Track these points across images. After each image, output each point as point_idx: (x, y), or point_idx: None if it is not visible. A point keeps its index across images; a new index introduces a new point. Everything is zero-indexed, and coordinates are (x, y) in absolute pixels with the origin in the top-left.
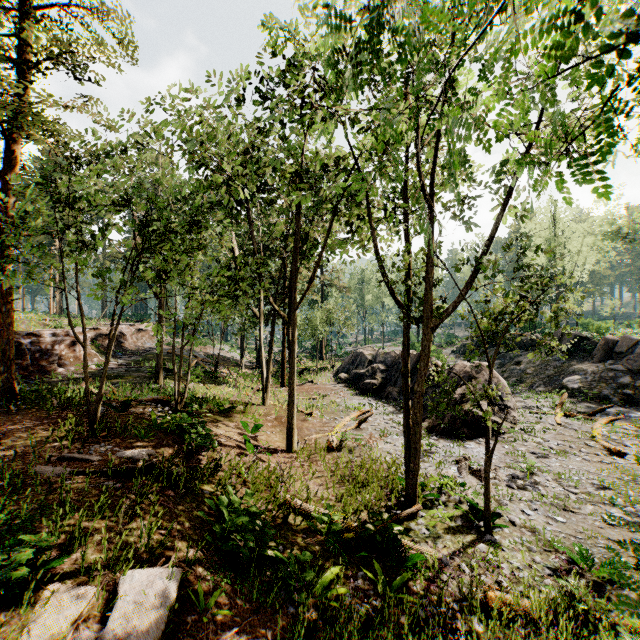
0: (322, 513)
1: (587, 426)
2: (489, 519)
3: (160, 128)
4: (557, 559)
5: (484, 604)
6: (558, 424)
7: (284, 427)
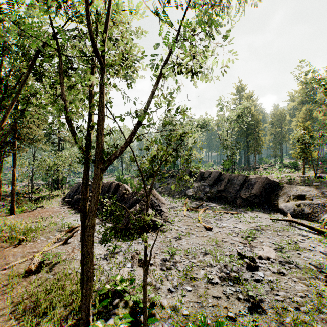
0: None
1: (196, 214)
2: (146, 317)
3: None
4: None
5: None
6: (185, 216)
7: None
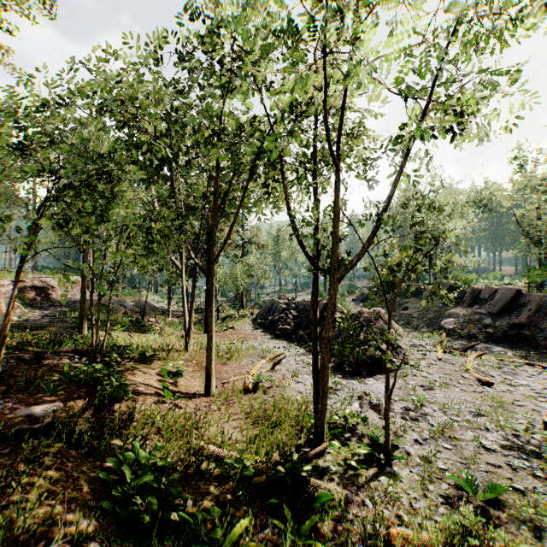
0: (235, 459)
1: (462, 360)
2: (389, 452)
3: (82, 86)
4: (447, 486)
5: (387, 540)
6: (439, 359)
7: (204, 371)
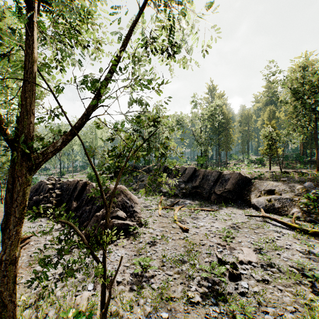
0: None
1: (172, 213)
2: None
3: None
4: None
5: None
6: (160, 215)
7: None
